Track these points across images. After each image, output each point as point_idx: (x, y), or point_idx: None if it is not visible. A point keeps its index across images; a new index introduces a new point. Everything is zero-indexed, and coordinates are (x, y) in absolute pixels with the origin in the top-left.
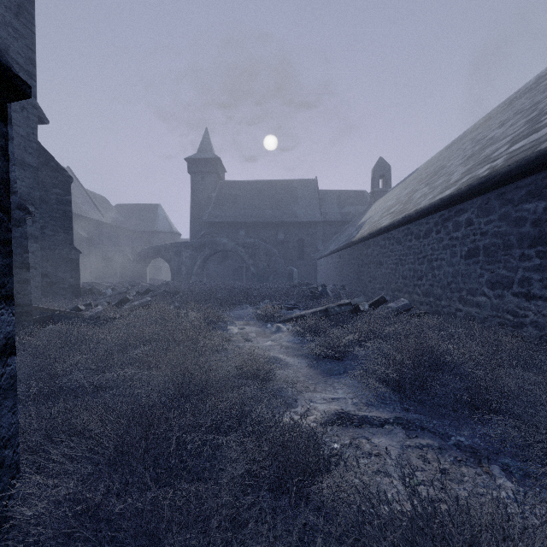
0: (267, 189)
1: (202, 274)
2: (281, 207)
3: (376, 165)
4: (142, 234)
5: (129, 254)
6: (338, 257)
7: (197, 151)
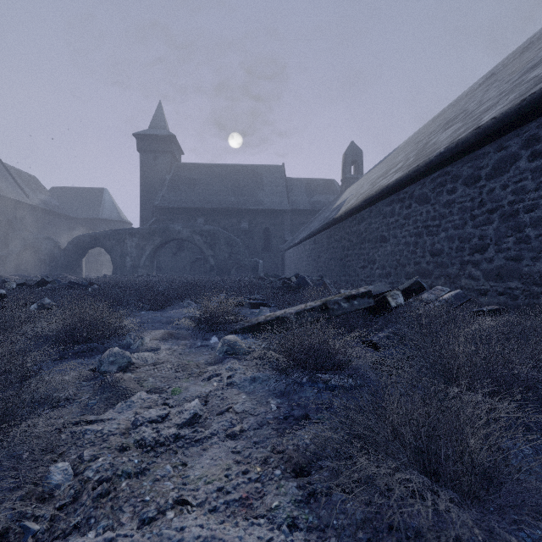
0: (230, 173)
1: (151, 267)
2: (245, 193)
3: (348, 149)
4: (83, 222)
5: (65, 244)
6: (312, 243)
7: (149, 127)
